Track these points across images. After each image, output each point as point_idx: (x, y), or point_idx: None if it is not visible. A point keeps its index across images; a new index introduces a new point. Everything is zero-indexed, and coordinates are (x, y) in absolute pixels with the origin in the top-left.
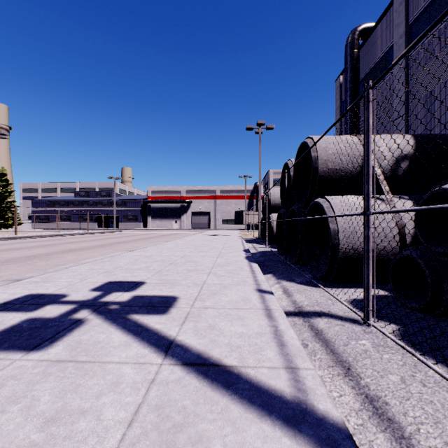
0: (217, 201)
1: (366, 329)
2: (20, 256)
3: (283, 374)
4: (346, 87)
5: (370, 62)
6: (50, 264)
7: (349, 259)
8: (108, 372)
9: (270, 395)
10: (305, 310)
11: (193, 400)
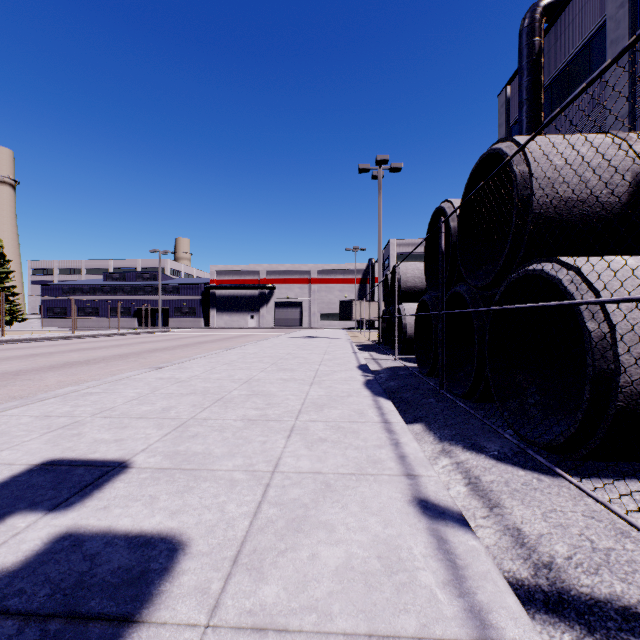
0: (313, 286)
1: None
2: None
3: None
4: (520, 99)
5: (561, 57)
6: (1, 395)
7: None
8: None
9: None
10: (577, 589)
11: None
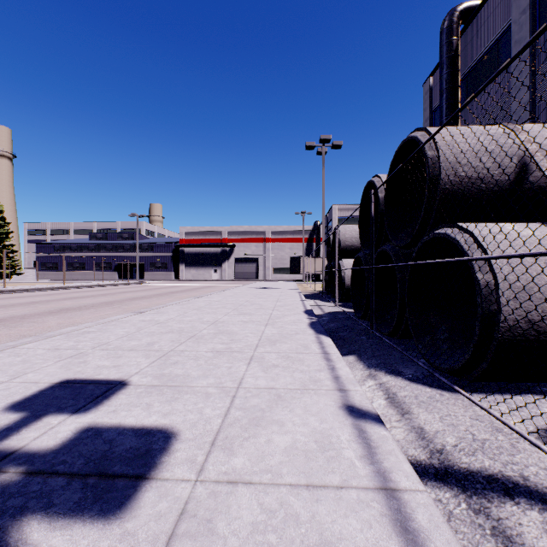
0: (267, 244)
1: None
2: None
3: None
4: (441, 89)
5: (475, 53)
6: (13, 334)
7: (519, 341)
8: None
9: None
10: (458, 465)
11: None
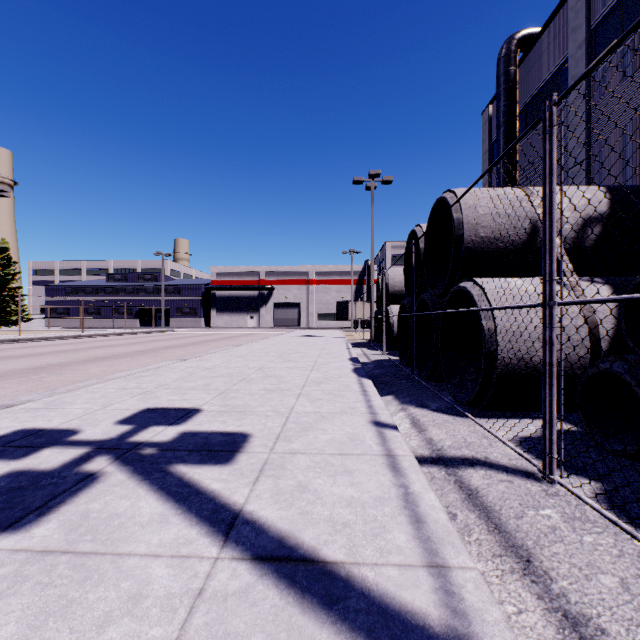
0: (311, 287)
1: (548, 488)
2: (22, 368)
3: (425, 578)
4: (498, 122)
5: (534, 85)
6: (64, 379)
7: (513, 374)
8: (125, 575)
9: (404, 624)
10: (448, 455)
11: (269, 633)
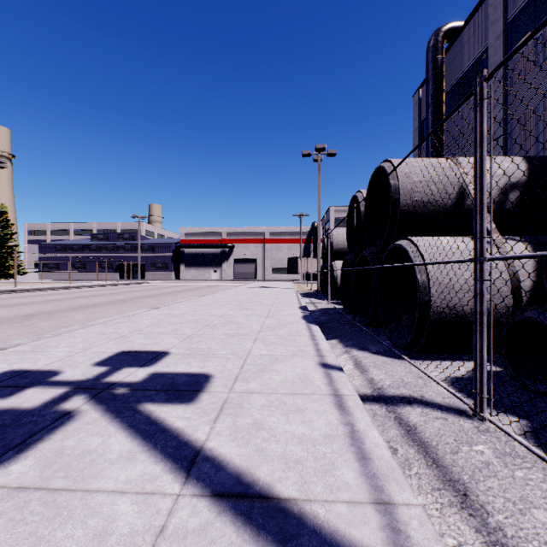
0: (266, 245)
1: (479, 425)
2: (16, 315)
3: (372, 515)
4: (427, 103)
5: (458, 71)
6: (52, 325)
7: (444, 321)
8: (92, 512)
9: None
10: (388, 393)
11: None
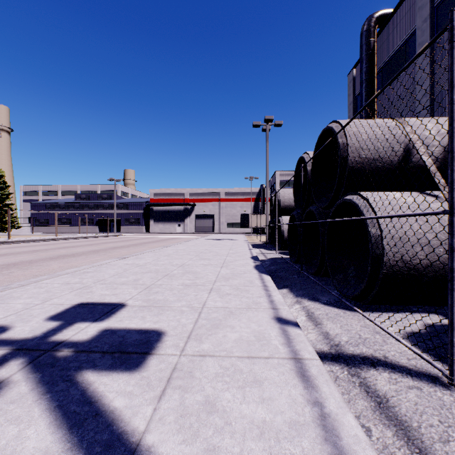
0: (221, 203)
1: None
2: None
3: None
4: (361, 79)
5: (388, 51)
6: (28, 274)
7: (397, 274)
8: None
9: None
10: (347, 352)
11: None
